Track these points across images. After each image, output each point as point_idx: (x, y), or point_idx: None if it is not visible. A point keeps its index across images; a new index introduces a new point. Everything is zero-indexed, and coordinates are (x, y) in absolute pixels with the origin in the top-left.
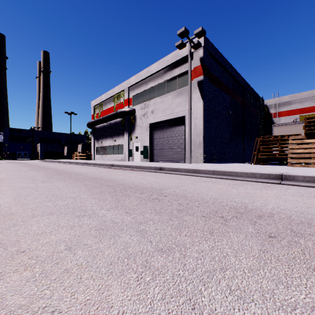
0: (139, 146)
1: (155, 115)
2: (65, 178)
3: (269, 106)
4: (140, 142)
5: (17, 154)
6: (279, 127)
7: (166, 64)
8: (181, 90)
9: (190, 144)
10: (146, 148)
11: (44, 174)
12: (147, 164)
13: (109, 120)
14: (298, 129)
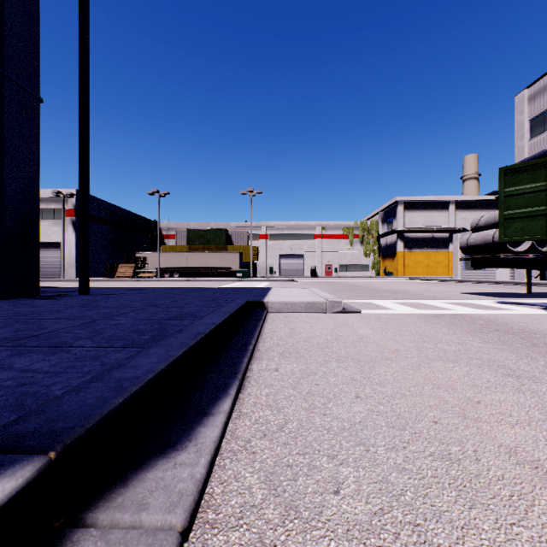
0: None
1: None
2: None
3: (163, 228)
4: None
5: None
6: (140, 254)
7: (43, 195)
8: (58, 221)
9: (64, 265)
10: None
11: None
12: None
13: None
14: (149, 256)
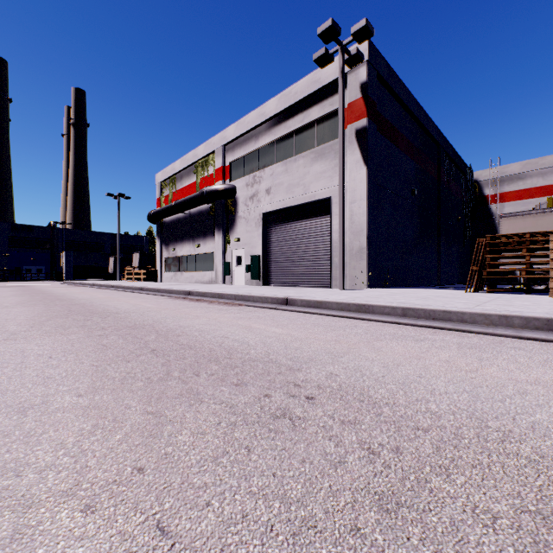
0: (242, 256)
1: (274, 198)
2: (70, 327)
3: (484, 183)
4: (244, 248)
5: (24, 271)
6: (512, 219)
7: (295, 99)
8: (323, 148)
9: (342, 251)
10: (257, 260)
11: (35, 314)
12: (259, 290)
13: (187, 207)
14: (550, 222)
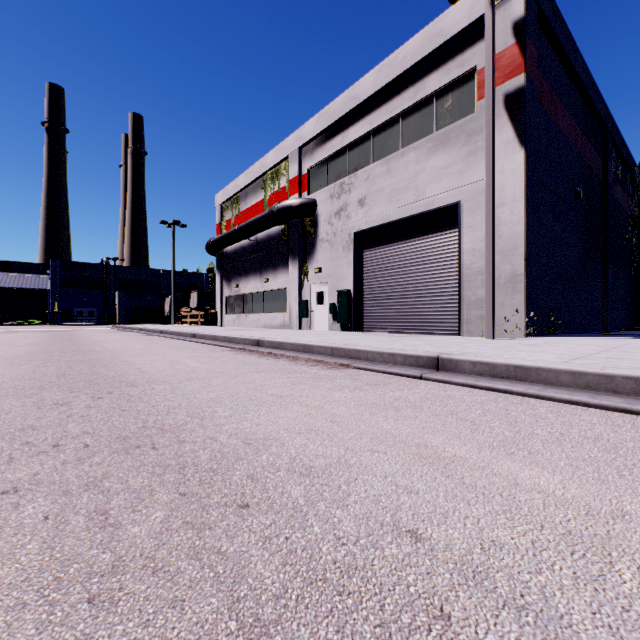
0: (325, 292)
1: (370, 210)
2: None
3: None
4: (327, 282)
5: (76, 314)
6: None
7: (402, 66)
8: (447, 131)
9: (491, 279)
10: (346, 297)
11: None
12: (361, 339)
13: (254, 231)
14: None
